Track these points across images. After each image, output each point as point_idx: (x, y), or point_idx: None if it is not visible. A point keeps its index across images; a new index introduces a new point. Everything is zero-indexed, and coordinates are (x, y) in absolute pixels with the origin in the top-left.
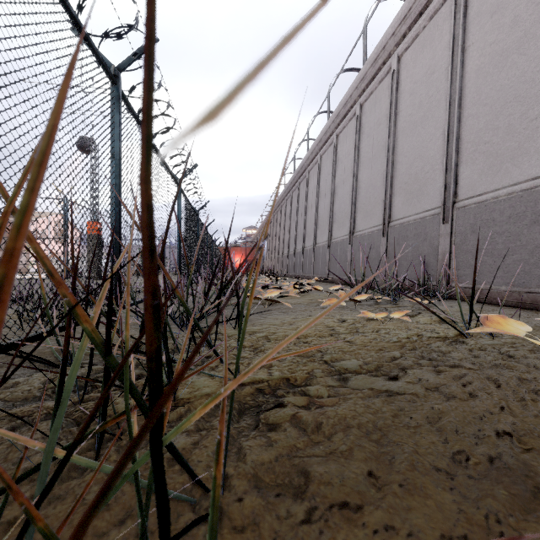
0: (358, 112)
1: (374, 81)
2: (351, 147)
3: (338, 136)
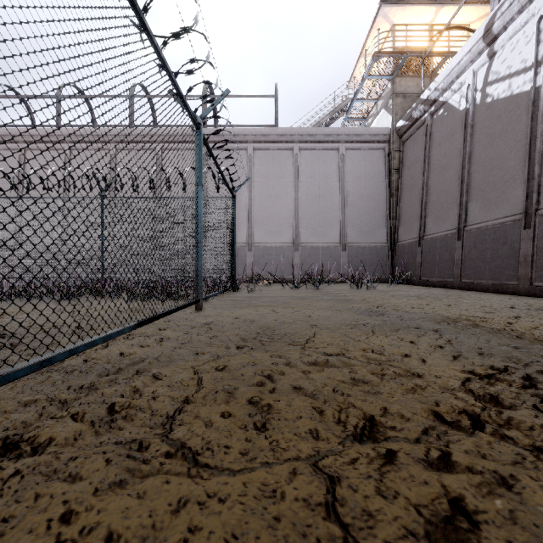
0: None
1: None
2: None
3: None
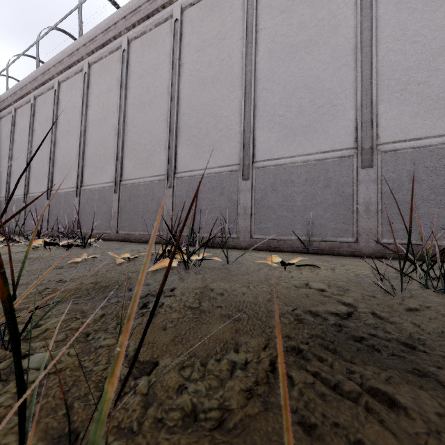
0: (32, 101)
1: (44, 86)
2: (27, 125)
3: (17, 110)
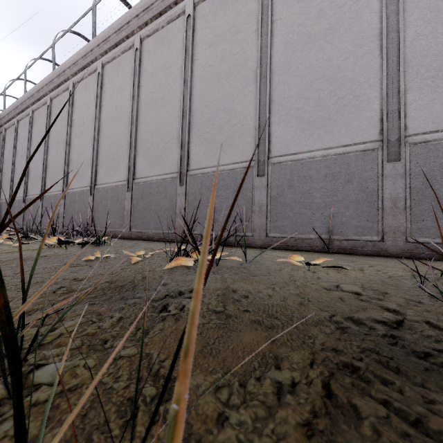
0: (49, 103)
1: (59, 88)
2: (44, 126)
3: (34, 112)
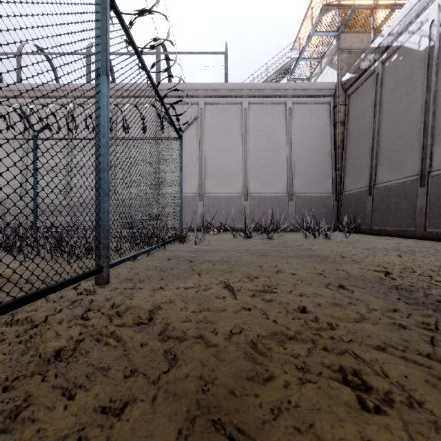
0: None
1: None
2: None
3: None
